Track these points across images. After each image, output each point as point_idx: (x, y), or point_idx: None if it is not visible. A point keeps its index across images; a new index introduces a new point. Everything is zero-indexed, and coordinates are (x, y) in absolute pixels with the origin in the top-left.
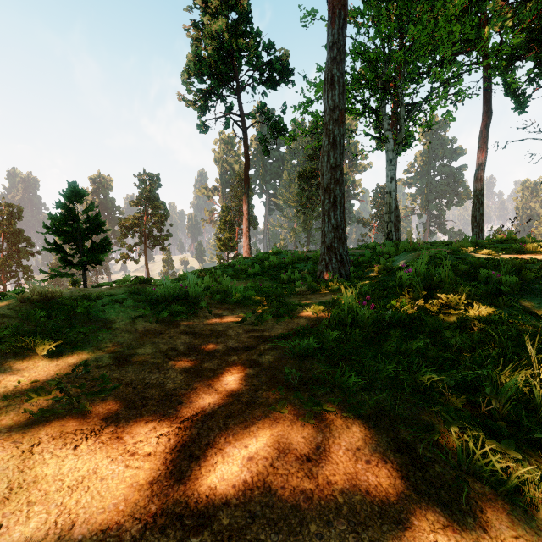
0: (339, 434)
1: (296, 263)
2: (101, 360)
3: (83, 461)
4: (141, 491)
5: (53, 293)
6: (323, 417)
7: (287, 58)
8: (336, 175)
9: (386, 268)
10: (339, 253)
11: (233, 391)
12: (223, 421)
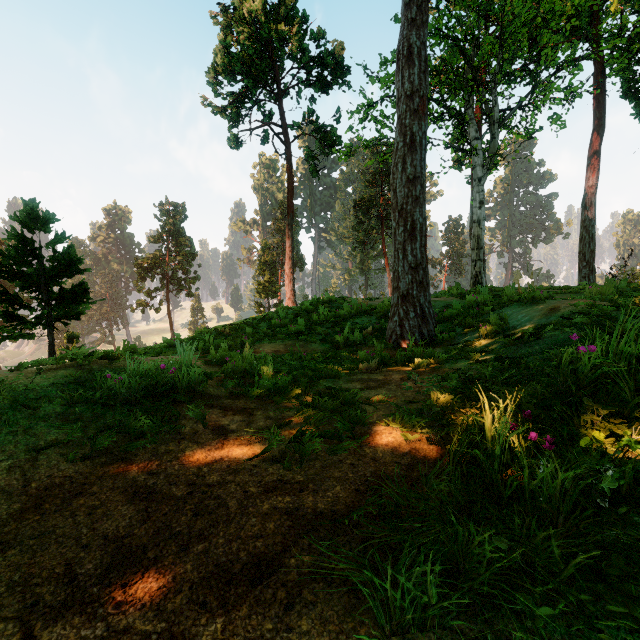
0: None
1: (356, 317)
2: None
3: None
4: None
5: None
6: None
7: (341, 51)
8: (415, 191)
9: (501, 329)
10: (419, 304)
11: None
12: None
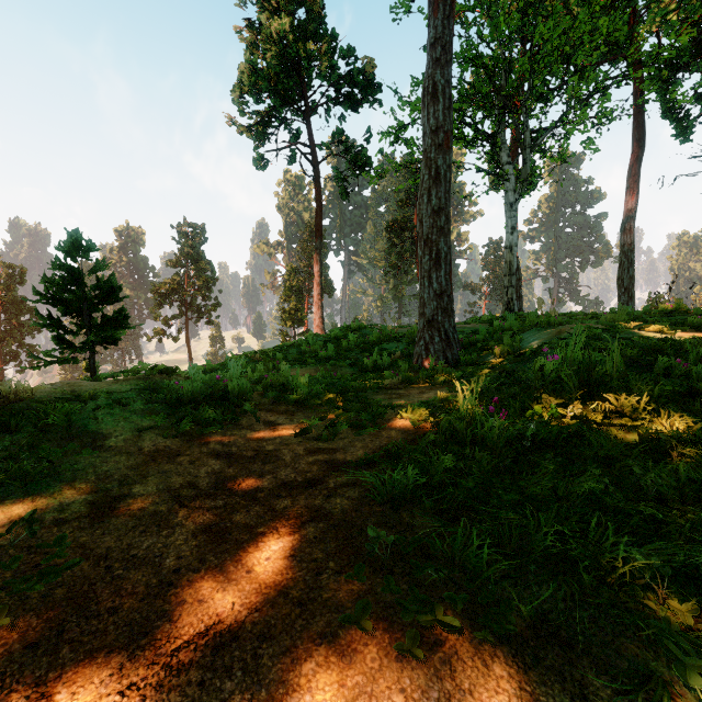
0: (469, 681)
1: (385, 343)
2: (68, 508)
3: None
4: None
5: (20, 392)
6: (436, 638)
7: (372, 68)
8: (440, 222)
9: (512, 350)
10: (443, 330)
11: (278, 574)
12: (252, 648)
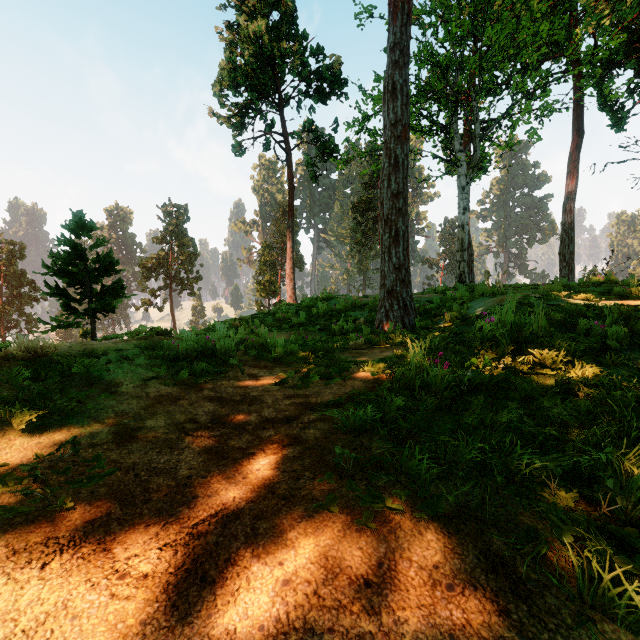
0: (408, 543)
1: (350, 311)
2: (97, 436)
3: (51, 587)
4: (127, 637)
5: (45, 348)
6: (386, 518)
7: (339, 65)
8: (398, 204)
9: (460, 316)
10: (402, 299)
11: (266, 480)
12: (251, 524)
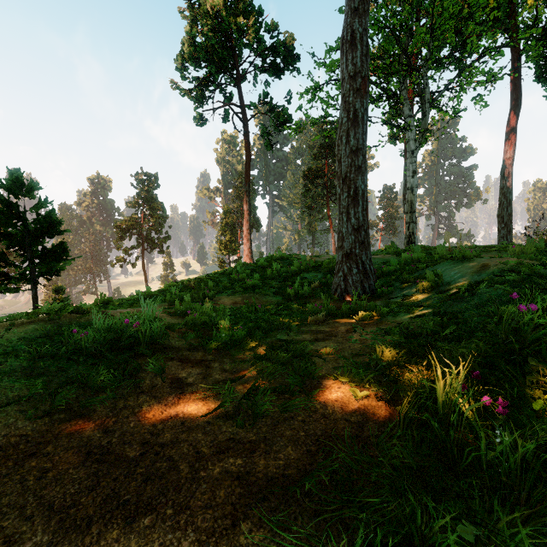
0: None
1: (305, 272)
2: None
3: None
4: None
5: None
6: None
7: (292, 41)
8: (358, 161)
9: (436, 285)
10: (361, 262)
11: None
12: None
